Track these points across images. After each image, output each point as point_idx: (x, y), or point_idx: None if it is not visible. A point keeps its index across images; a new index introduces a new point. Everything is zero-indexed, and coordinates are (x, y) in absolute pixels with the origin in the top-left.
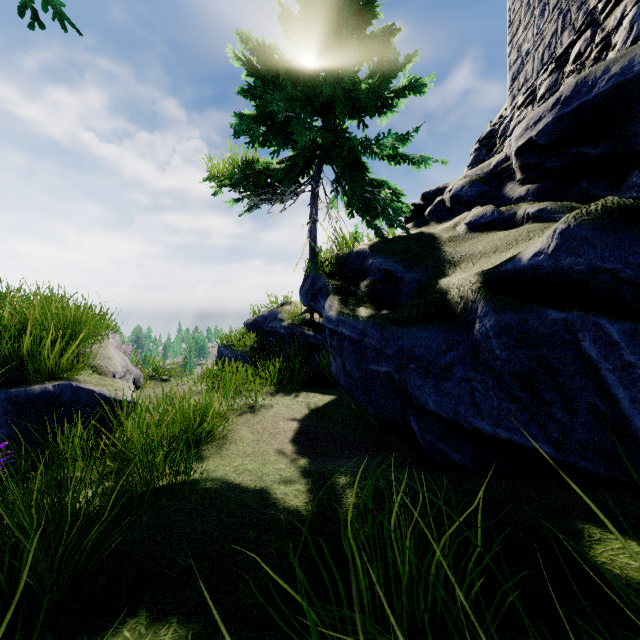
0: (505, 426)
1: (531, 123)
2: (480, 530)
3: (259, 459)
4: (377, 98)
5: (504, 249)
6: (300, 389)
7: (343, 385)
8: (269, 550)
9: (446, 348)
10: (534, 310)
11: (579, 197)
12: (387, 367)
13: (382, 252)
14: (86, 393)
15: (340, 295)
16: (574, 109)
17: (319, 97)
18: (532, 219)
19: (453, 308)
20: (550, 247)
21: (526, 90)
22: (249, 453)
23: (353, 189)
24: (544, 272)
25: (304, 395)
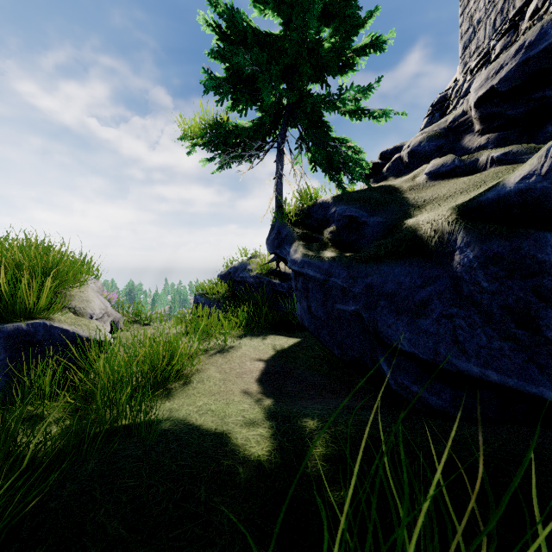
0: (497, 367)
1: (491, 73)
2: (540, 531)
3: (224, 399)
4: (339, 57)
5: (472, 189)
6: (267, 332)
7: (308, 326)
8: (220, 519)
9: (421, 283)
10: (529, 235)
11: (544, 141)
12: (355, 306)
13: (345, 200)
14: (60, 332)
15: (304, 241)
16: (540, 51)
17: (284, 57)
18: (496, 163)
19: (426, 242)
20: (544, 167)
21: (479, 53)
22: (215, 392)
23: (316, 145)
24: (536, 195)
25: (270, 338)
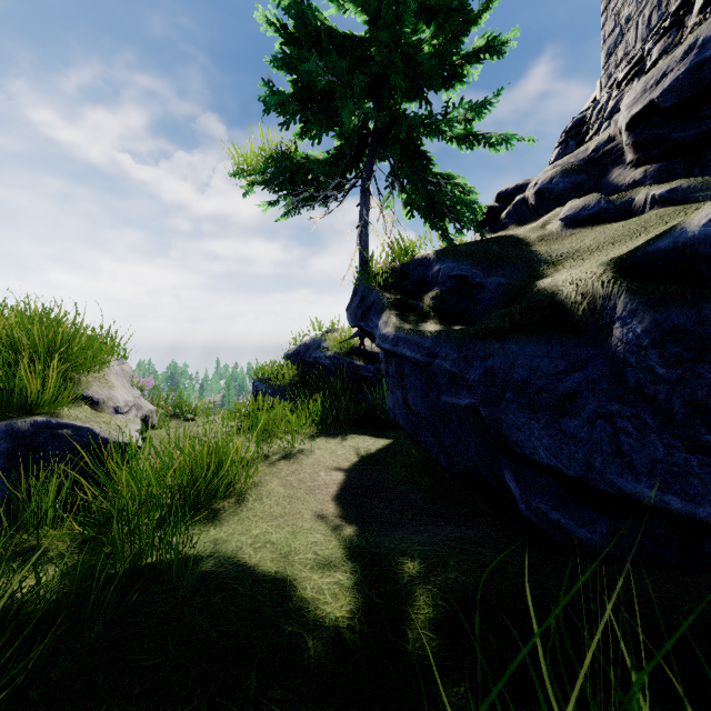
0: (680, 491)
1: (650, 83)
2: None
3: (289, 525)
4: (444, 65)
5: (628, 238)
6: (348, 431)
7: (403, 425)
8: None
9: (565, 368)
10: None
11: None
12: (469, 398)
13: (452, 255)
14: (69, 432)
15: (398, 310)
16: None
17: (371, 65)
18: (659, 203)
19: (569, 311)
20: None
21: (629, 61)
22: (277, 515)
23: (413, 182)
24: None
25: (352, 438)
